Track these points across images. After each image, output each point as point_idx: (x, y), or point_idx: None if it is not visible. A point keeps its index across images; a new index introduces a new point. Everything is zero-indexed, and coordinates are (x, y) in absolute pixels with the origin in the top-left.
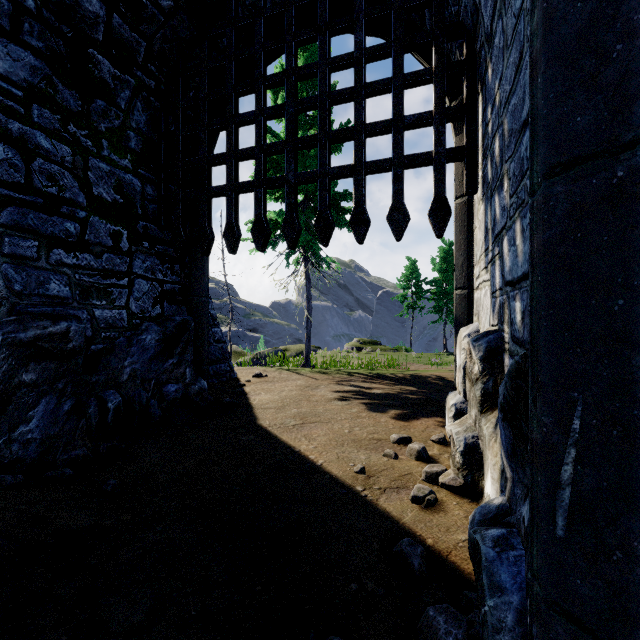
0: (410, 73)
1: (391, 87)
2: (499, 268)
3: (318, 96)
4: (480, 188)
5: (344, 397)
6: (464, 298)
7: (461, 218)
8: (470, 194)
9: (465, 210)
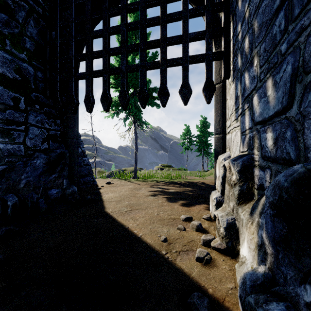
0: (192, 8)
1: (181, 16)
2: (249, 116)
3: (139, 21)
4: (231, 75)
5: (154, 194)
6: (220, 139)
7: (218, 95)
8: (226, 78)
9: (221, 90)
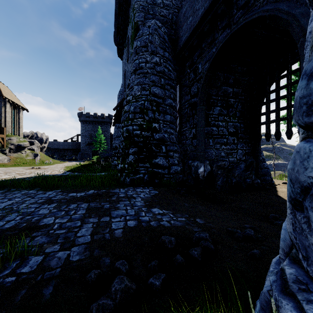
0: None
1: None
2: None
3: None
4: None
5: None
6: None
7: None
8: None
9: None
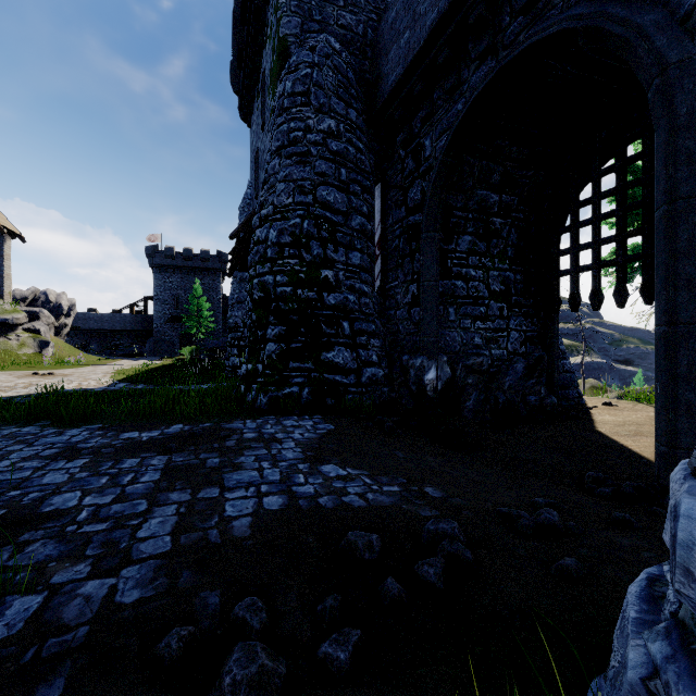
0: None
1: None
2: None
3: (642, 201)
4: None
5: None
6: None
7: None
8: None
9: None
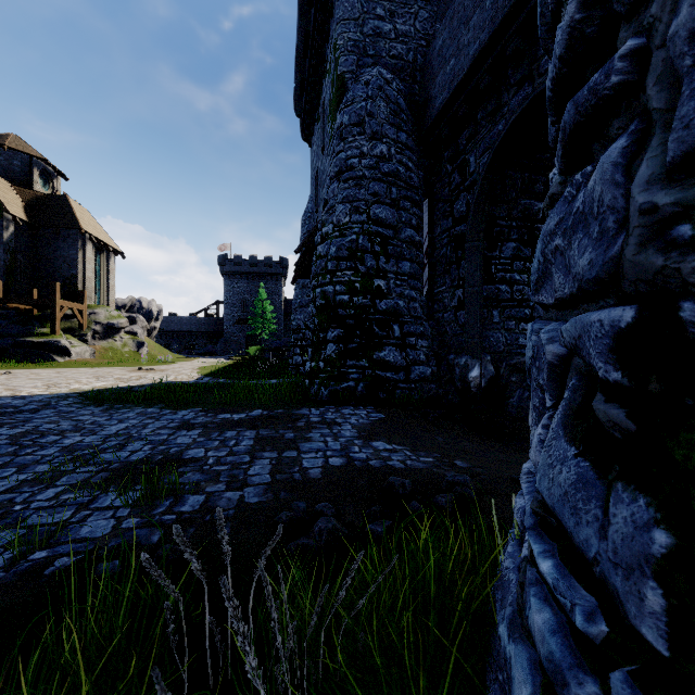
0: None
1: None
2: None
3: None
4: None
5: None
6: None
7: None
8: None
9: None
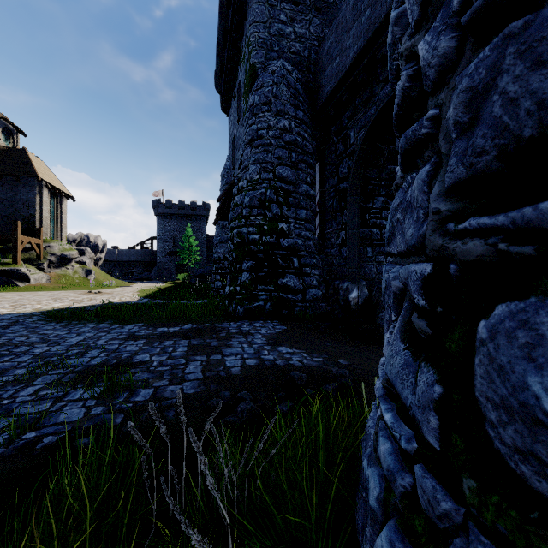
0: None
1: None
2: None
3: None
4: None
5: None
6: None
7: None
8: None
9: None
